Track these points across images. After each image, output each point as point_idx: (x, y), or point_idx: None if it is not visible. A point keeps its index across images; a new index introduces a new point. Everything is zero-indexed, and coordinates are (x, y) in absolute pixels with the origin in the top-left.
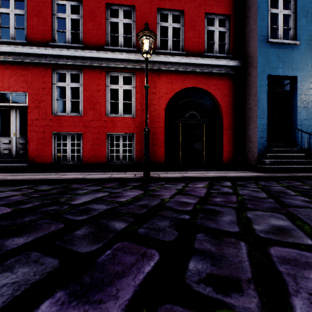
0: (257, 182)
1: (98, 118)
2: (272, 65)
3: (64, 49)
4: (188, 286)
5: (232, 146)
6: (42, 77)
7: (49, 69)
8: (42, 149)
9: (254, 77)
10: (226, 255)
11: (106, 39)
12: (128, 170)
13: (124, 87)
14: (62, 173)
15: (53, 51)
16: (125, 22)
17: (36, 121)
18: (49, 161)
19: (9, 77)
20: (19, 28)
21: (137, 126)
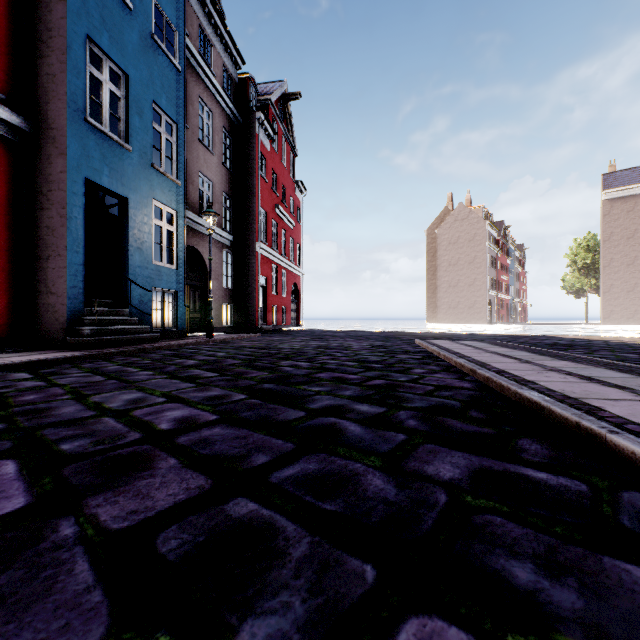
0: (79, 365)
1: None
2: (94, 165)
3: None
4: (79, 454)
5: (5, 299)
6: None
7: None
8: None
9: (61, 171)
10: (98, 429)
11: None
12: None
13: None
14: None
15: None
16: None
17: None
18: None
19: None
20: None
21: None
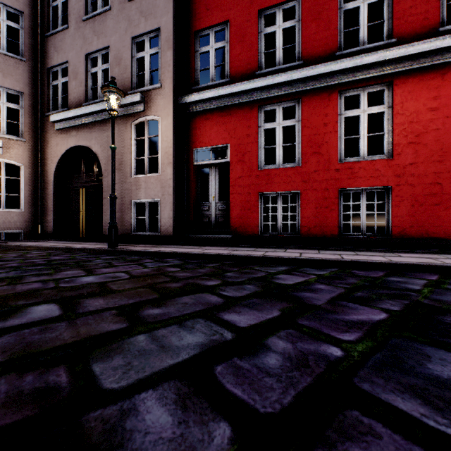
0: None
1: (324, 167)
2: None
3: (277, 75)
4: None
5: None
6: (246, 121)
7: (255, 108)
8: (246, 217)
9: None
10: None
11: (337, 41)
12: (370, 249)
13: (369, 111)
14: (286, 249)
15: (263, 81)
16: (370, 2)
17: (239, 179)
18: (255, 232)
19: (209, 129)
20: (219, 65)
21: (397, 173)
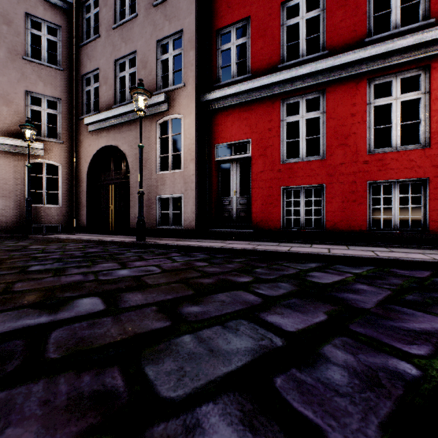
0: None
1: (351, 159)
2: None
3: (300, 66)
4: None
5: None
6: (268, 115)
7: (277, 101)
8: (268, 211)
9: None
10: None
11: (366, 27)
12: (402, 245)
13: (402, 99)
14: (311, 245)
15: (285, 74)
16: None
17: (261, 174)
18: (277, 227)
19: (230, 124)
20: (240, 61)
21: (435, 164)
